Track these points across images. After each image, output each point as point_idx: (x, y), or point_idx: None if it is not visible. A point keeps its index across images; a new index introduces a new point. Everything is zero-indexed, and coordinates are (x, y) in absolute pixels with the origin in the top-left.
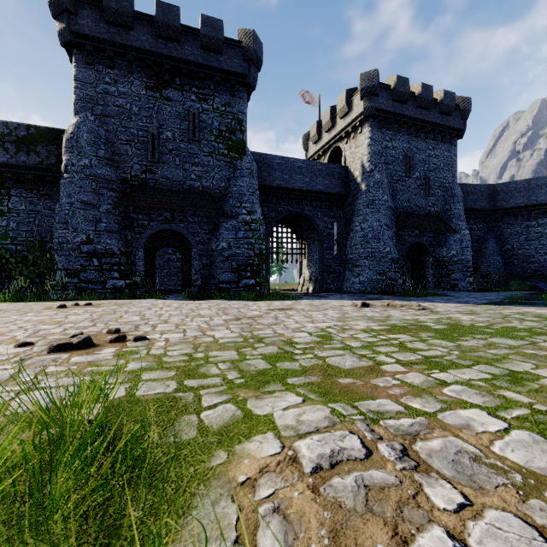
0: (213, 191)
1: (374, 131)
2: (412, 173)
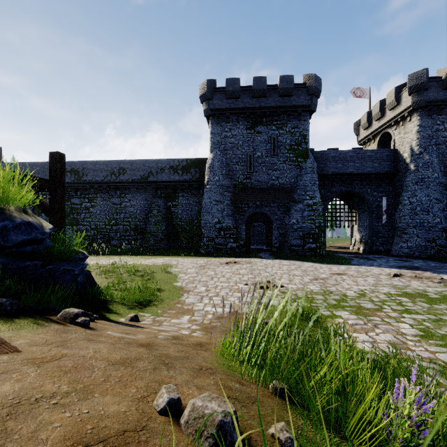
0: (286, 186)
1: (423, 119)
2: None
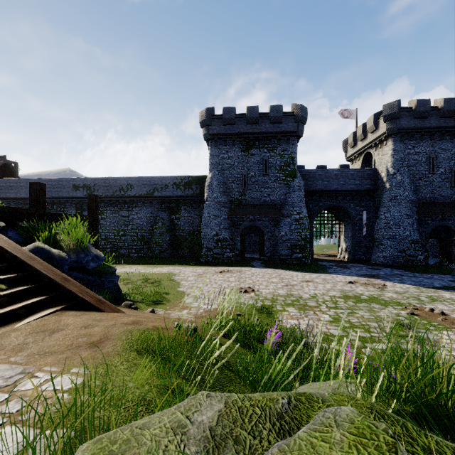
0: (276, 202)
1: (397, 143)
2: (436, 170)
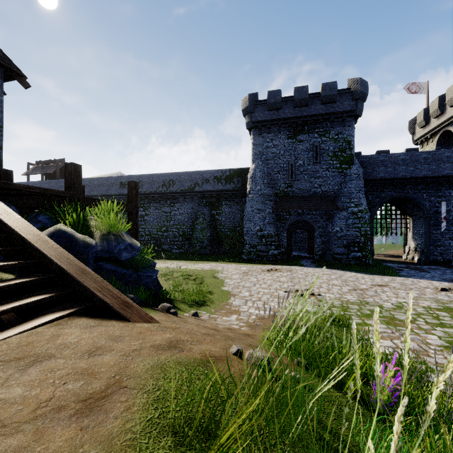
0: (329, 193)
1: None
2: None
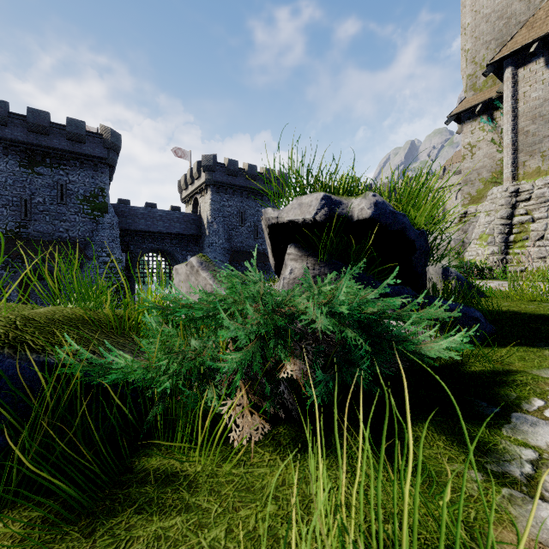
0: (79, 240)
1: (214, 194)
2: (244, 223)
